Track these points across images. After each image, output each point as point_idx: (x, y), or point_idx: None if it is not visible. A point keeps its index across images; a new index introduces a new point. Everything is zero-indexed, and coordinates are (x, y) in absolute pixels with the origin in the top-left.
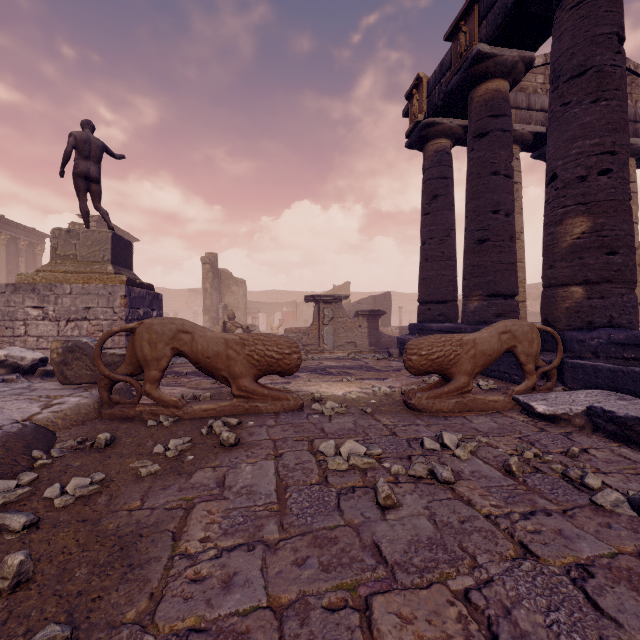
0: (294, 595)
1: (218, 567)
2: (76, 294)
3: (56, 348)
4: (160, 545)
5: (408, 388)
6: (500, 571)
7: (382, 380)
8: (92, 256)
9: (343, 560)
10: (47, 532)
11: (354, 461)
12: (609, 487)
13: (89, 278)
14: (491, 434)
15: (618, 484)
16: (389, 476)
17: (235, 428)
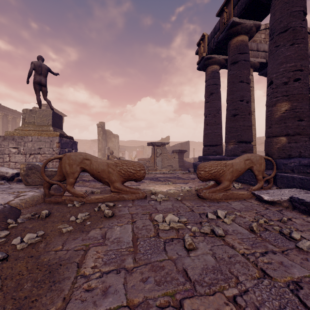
0: (141, 299)
1: (100, 283)
2: (34, 141)
3: (23, 167)
4: (70, 270)
5: (199, 187)
6: (252, 285)
7: (186, 184)
8: (42, 122)
9: (167, 279)
10: (11, 263)
11: (172, 225)
12: (304, 238)
13: (41, 133)
14: (241, 211)
15: (308, 237)
16: (190, 233)
17: (112, 208)
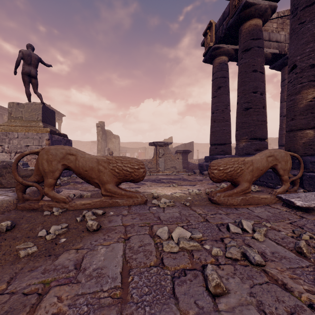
0: None
1: None
2: (21, 138)
3: None
4: None
5: (209, 190)
6: None
7: (193, 186)
8: (31, 117)
9: None
10: None
11: (183, 245)
12: None
13: (29, 129)
14: (270, 220)
15: None
16: (211, 258)
17: (100, 217)
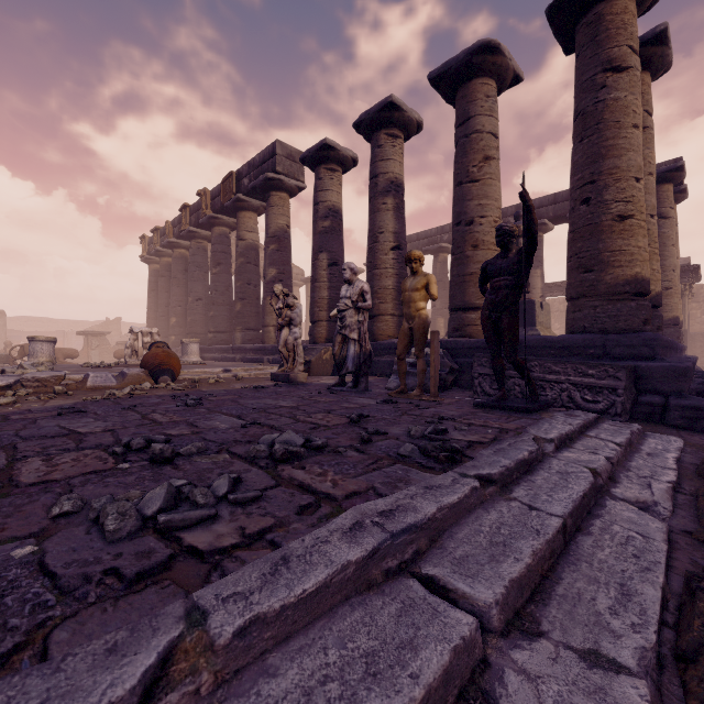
0: None
1: None
2: None
3: None
4: None
5: None
6: None
7: None
8: None
9: None
10: None
11: None
12: None
13: None
14: None
15: None
16: None
17: None
